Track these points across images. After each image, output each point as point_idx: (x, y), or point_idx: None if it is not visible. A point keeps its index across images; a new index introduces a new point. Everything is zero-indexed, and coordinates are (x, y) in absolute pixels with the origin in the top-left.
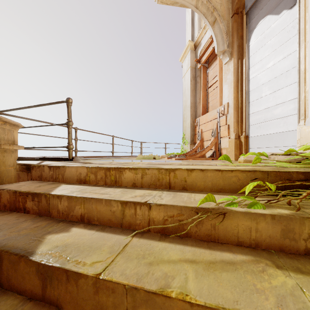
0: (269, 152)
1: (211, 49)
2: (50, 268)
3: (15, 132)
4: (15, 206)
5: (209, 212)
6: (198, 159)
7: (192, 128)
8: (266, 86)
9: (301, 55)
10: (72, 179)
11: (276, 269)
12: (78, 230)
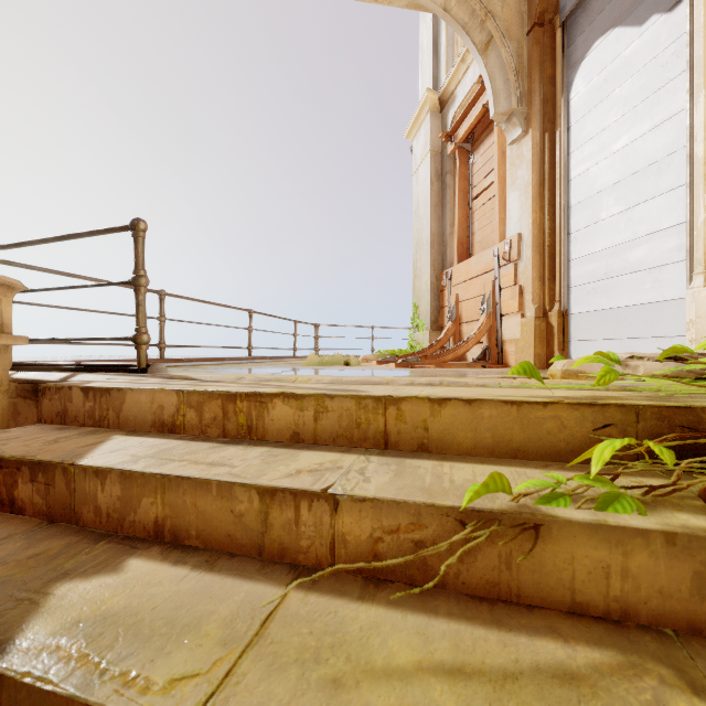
0: (617, 350)
1: (479, 108)
2: (47, 699)
3: (4, 302)
4: None
5: (493, 523)
6: (449, 366)
7: (435, 293)
8: (610, 196)
9: (695, 122)
10: (141, 422)
11: (693, 698)
12: (144, 566)
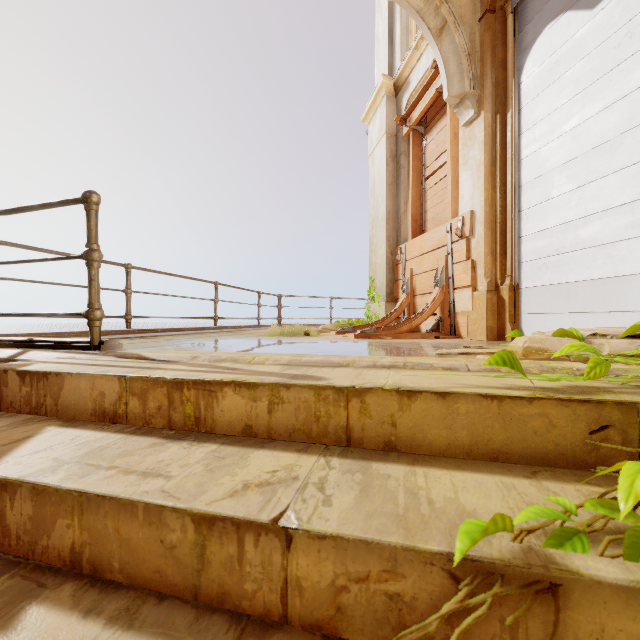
0: (568, 323)
1: (432, 92)
2: None
3: None
4: None
5: (493, 577)
6: (405, 337)
7: (390, 267)
8: (561, 174)
9: None
10: (80, 410)
11: None
12: (45, 619)
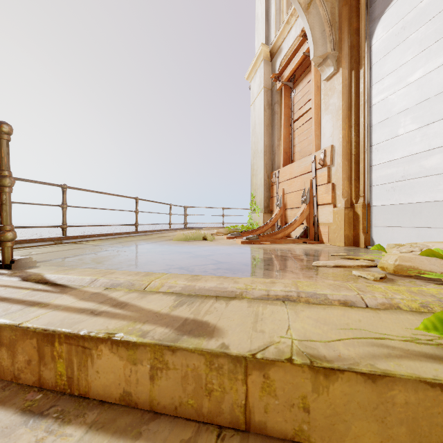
0: (413, 236)
1: (300, 55)
2: None
3: None
4: None
5: None
6: (280, 242)
7: (267, 187)
8: (406, 116)
9: None
10: None
11: None
12: None
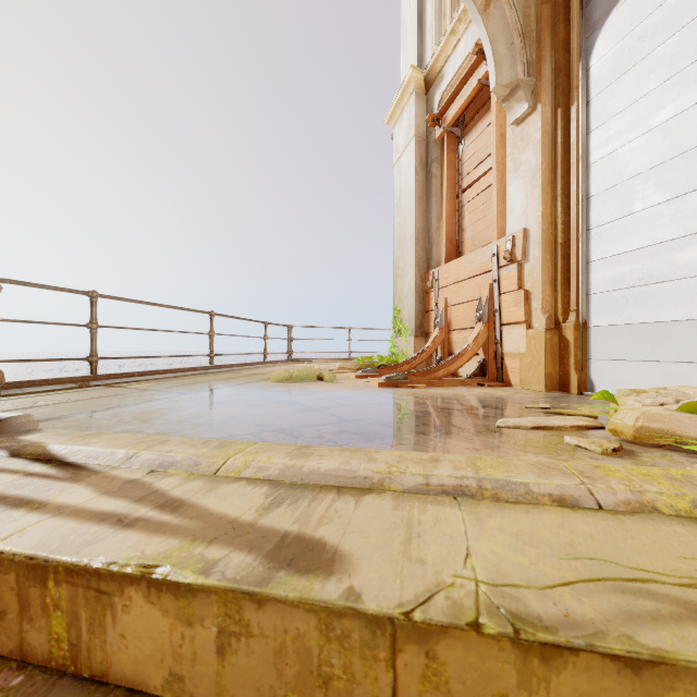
0: (658, 375)
1: (473, 84)
2: None
3: None
4: None
5: None
6: (441, 384)
7: (419, 295)
8: (647, 182)
9: None
10: None
11: None
12: None
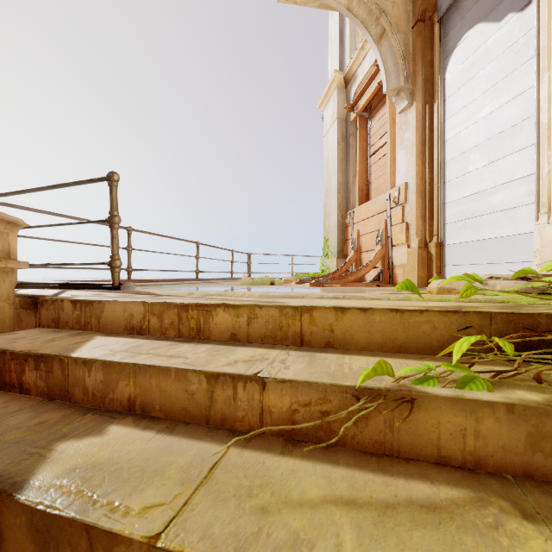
0: (481, 272)
1: (375, 85)
2: (55, 521)
3: (11, 236)
4: (3, 379)
5: (380, 397)
6: (352, 285)
7: (341, 229)
8: (476, 153)
9: (541, 96)
10: (116, 326)
11: (522, 521)
12: (121, 430)
